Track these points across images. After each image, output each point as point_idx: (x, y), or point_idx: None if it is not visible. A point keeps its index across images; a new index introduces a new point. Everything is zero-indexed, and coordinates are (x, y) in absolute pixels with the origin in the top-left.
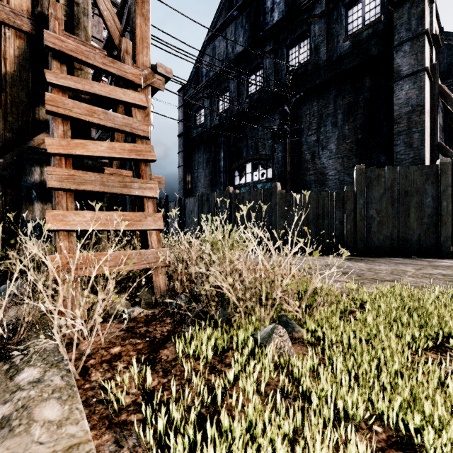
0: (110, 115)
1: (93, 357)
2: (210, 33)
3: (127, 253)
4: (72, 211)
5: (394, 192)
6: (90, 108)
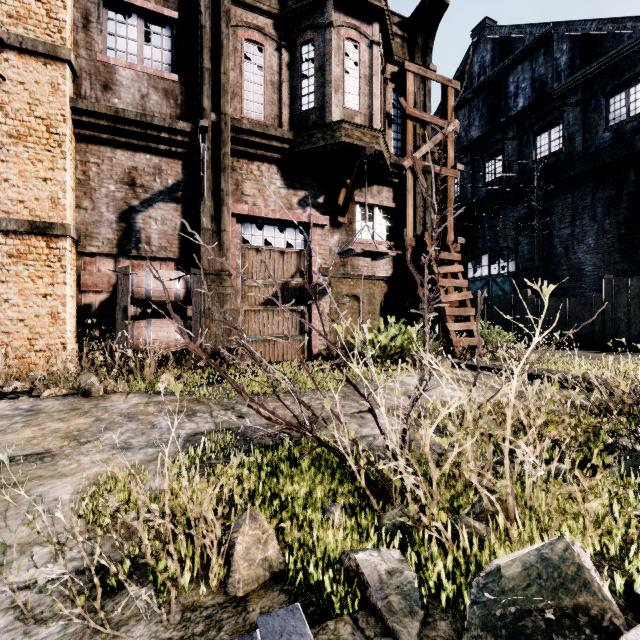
0: (455, 281)
1: None
2: (437, 115)
3: (471, 339)
4: (452, 323)
5: None
6: (449, 280)
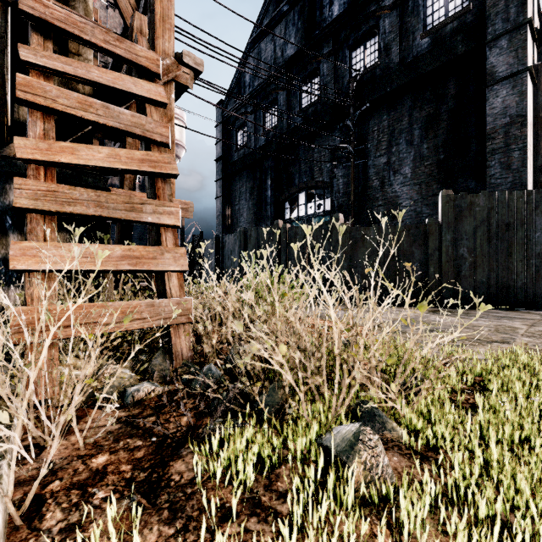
0: (112, 110)
1: (59, 475)
2: (254, 34)
3: (132, 303)
4: (52, 243)
5: (492, 225)
6: (84, 99)
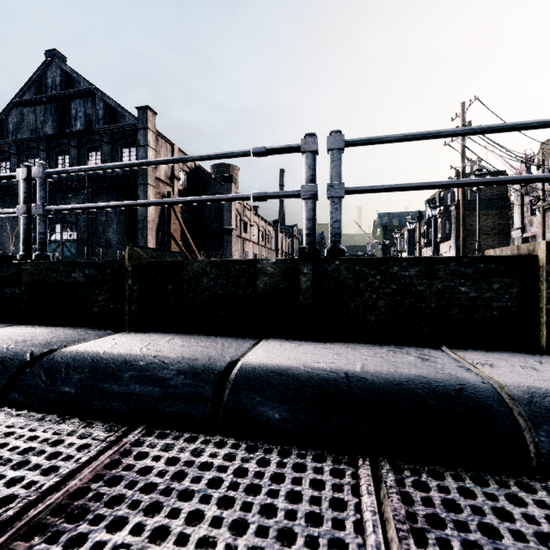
0: None
1: None
2: (18, 99)
3: None
4: None
5: None
6: None
